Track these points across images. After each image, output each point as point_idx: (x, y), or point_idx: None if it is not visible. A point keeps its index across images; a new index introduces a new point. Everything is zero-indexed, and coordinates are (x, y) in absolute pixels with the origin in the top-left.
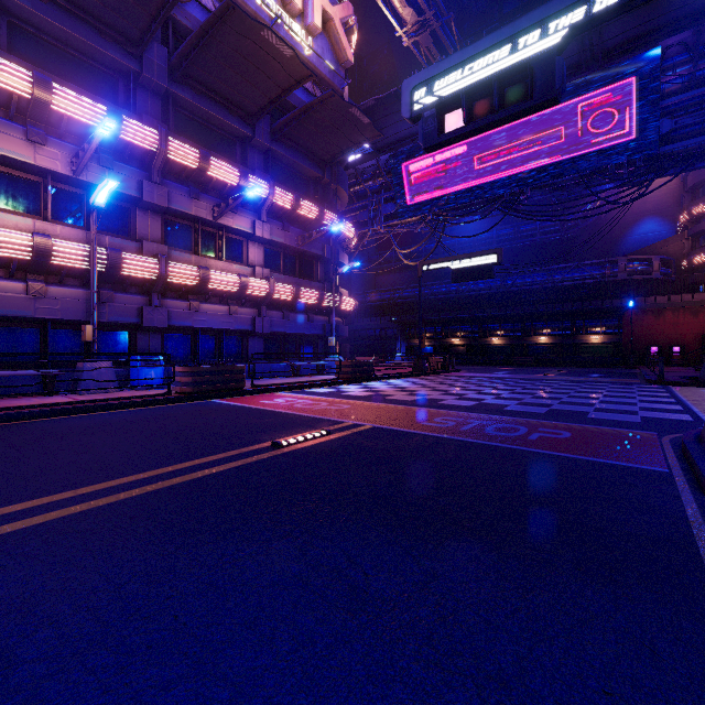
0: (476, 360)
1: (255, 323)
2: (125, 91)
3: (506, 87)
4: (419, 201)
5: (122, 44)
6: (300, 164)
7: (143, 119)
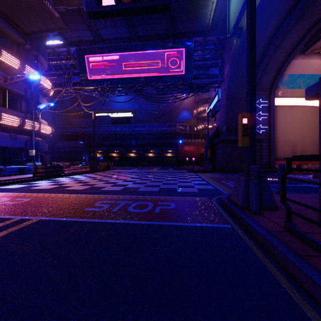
0: (123, 164)
1: None
2: None
3: None
4: (93, 78)
5: None
6: (3, 27)
7: None
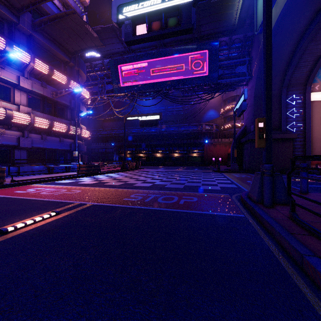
0: (150, 163)
1: (19, 141)
2: None
3: (168, 17)
4: (124, 85)
5: None
6: (54, 50)
7: None
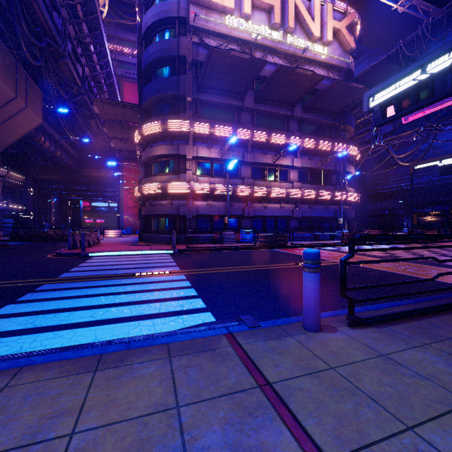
0: None
1: (293, 212)
2: (237, 116)
3: (420, 91)
4: (411, 120)
5: (236, 97)
6: (319, 120)
7: (244, 126)
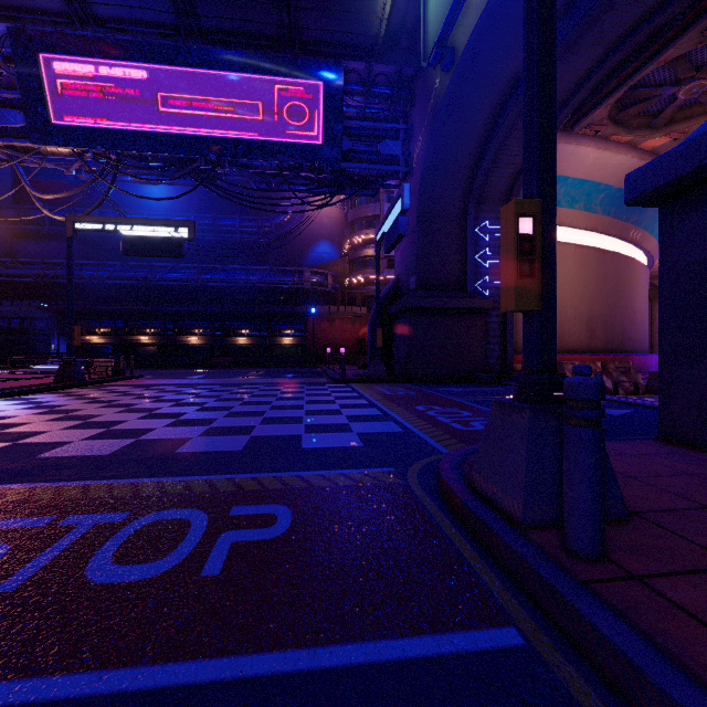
0: (170, 362)
1: None
2: None
3: None
4: (69, 123)
5: None
6: None
7: None
